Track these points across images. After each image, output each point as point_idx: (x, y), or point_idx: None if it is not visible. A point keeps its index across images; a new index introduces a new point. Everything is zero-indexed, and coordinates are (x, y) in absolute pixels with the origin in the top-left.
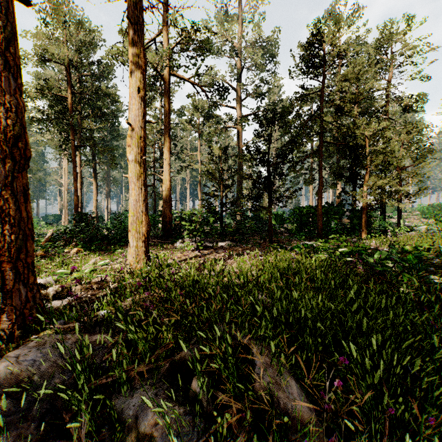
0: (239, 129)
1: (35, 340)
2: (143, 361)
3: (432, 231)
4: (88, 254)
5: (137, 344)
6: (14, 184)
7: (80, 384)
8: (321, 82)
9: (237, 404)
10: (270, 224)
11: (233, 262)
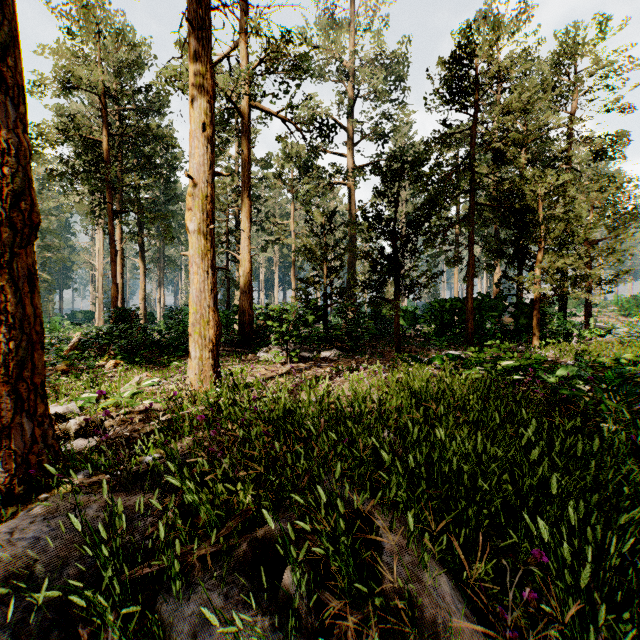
0: (351, 186)
1: (41, 504)
2: (207, 537)
3: (638, 334)
4: (130, 369)
5: (198, 510)
6: (14, 265)
7: (104, 582)
8: (472, 116)
9: (354, 613)
10: (397, 325)
11: (342, 382)
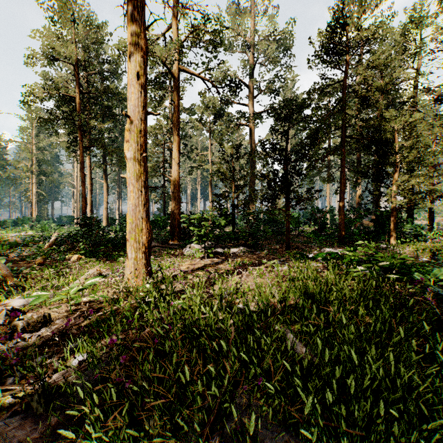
0: (252, 127)
1: None
2: None
3: None
4: (89, 261)
5: None
6: None
7: None
8: (343, 71)
9: None
10: (287, 229)
11: (247, 275)
